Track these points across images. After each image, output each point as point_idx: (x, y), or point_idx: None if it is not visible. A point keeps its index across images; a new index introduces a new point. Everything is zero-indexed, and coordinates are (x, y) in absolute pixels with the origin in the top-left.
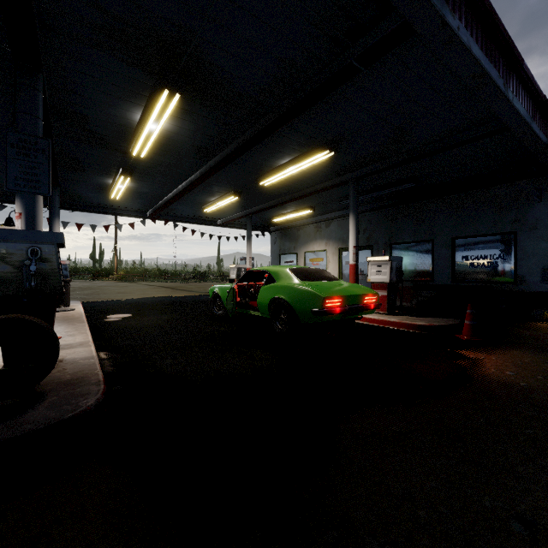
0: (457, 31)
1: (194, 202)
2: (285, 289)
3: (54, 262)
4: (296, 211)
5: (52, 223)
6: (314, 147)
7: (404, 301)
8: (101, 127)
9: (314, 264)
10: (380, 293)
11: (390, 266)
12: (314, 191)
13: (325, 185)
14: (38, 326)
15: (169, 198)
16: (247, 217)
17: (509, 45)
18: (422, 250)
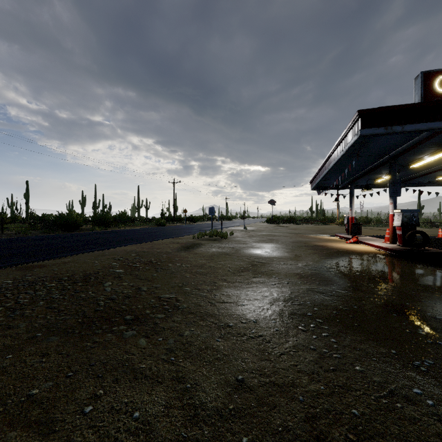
0: None
1: (429, 175)
2: None
3: (417, 217)
4: None
5: (351, 198)
6: None
7: None
8: (400, 161)
9: None
10: None
11: None
12: None
13: None
14: (425, 233)
15: (413, 177)
16: None
17: None
18: None
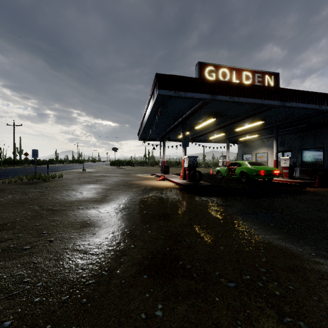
0: (291, 105)
1: (206, 136)
2: (245, 168)
3: (196, 161)
4: (251, 135)
5: (164, 147)
6: (256, 120)
7: (308, 177)
8: (189, 123)
9: (261, 159)
10: (285, 171)
11: (289, 161)
12: (258, 130)
13: (263, 128)
14: (200, 172)
15: (198, 136)
16: (227, 139)
17: (320, 95)
18: (318, 152)
